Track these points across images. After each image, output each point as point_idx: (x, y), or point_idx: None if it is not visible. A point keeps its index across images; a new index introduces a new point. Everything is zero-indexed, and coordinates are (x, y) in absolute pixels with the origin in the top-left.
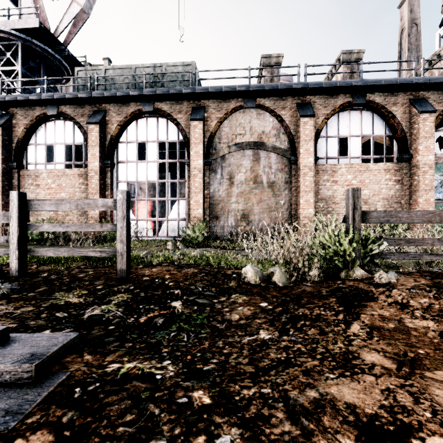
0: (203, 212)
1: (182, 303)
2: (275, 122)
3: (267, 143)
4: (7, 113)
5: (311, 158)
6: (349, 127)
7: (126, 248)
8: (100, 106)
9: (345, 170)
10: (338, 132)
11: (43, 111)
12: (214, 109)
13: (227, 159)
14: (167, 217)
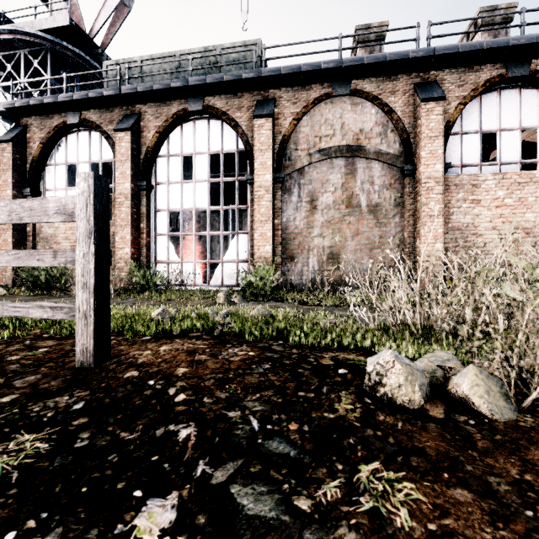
0: (273, 251)
1: (176, 518)
2: (379, 115)
3: (367, 147)
4: (20, 125)
5: (438, 164)
6: (500, 116)
7: (94, 301)
8: (133, 107)
9: (492, 183)
10: (480, 125)
11: (62, 120)
12: (289, 101)
13: (307, 173)
14: (221, 257)
